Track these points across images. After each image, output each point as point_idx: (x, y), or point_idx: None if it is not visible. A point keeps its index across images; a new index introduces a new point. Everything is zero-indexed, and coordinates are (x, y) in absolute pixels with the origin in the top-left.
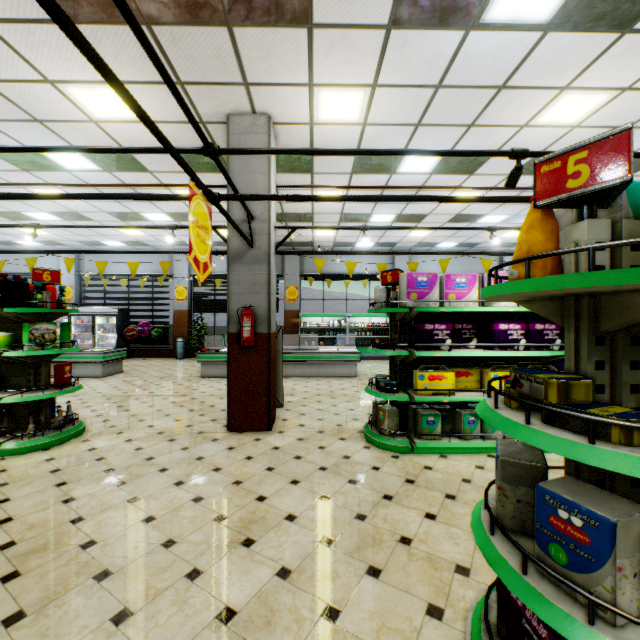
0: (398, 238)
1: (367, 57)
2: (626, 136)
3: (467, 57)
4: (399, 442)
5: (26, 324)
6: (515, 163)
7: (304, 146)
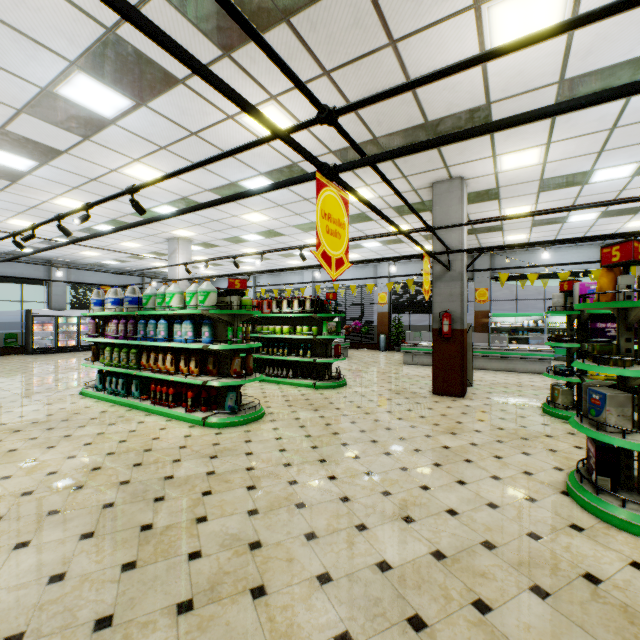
0: (610, 230)
1: (538, 133)
2: (630, 243)
3: (636, 108)
4: (570, 413)
5: (324, 322)
6: None
7: (490, 186)
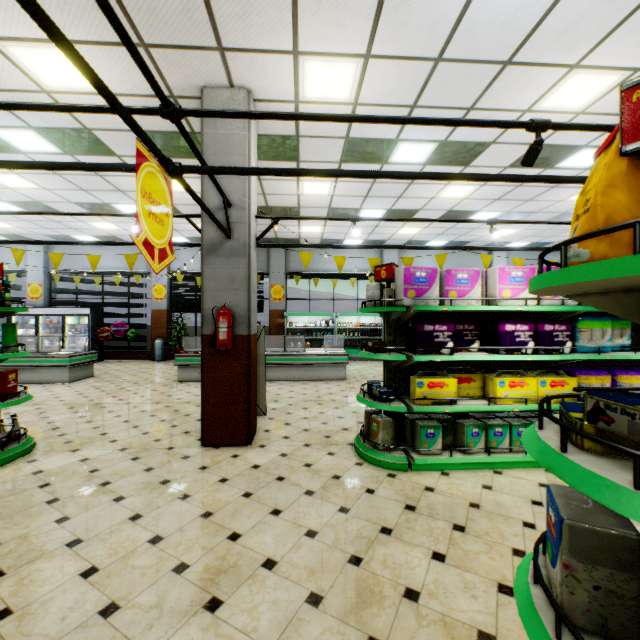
0: (387, 235)
1: (360, 19)
2: None
3: (472, 23)
4: (395, 458)
5: None
6: (513, 154)
7: (289, 129)
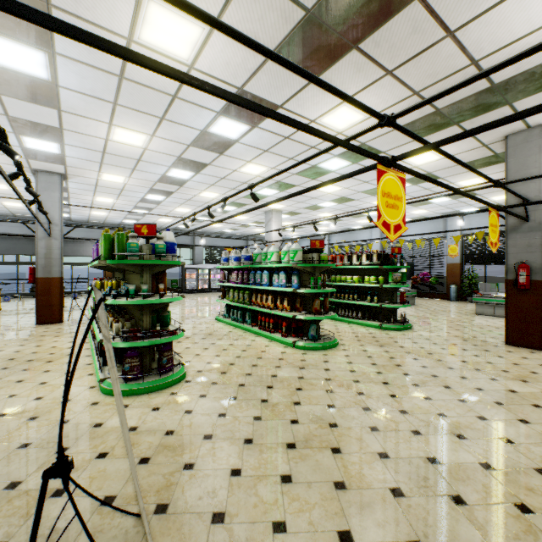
0: None
1: None
2: None
3: None
4: None
5: (390, 273)
6: None
7: None
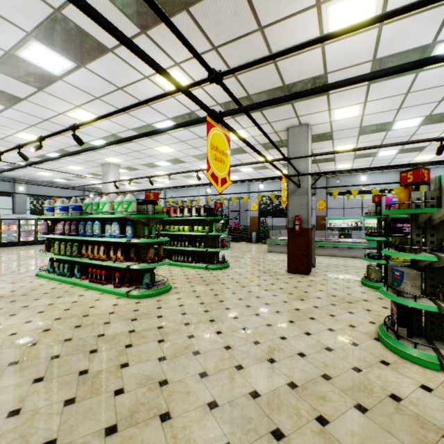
0: (405, 162)
1: (358, 95)
2: (419, 169)
3: (422, 80)
4: (379, 285)
5: (214, 223)
6: None
7: (327, 130)
